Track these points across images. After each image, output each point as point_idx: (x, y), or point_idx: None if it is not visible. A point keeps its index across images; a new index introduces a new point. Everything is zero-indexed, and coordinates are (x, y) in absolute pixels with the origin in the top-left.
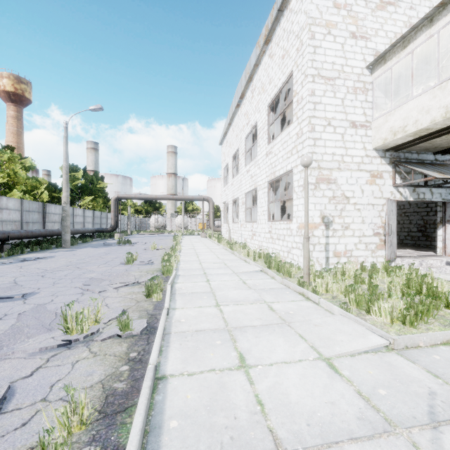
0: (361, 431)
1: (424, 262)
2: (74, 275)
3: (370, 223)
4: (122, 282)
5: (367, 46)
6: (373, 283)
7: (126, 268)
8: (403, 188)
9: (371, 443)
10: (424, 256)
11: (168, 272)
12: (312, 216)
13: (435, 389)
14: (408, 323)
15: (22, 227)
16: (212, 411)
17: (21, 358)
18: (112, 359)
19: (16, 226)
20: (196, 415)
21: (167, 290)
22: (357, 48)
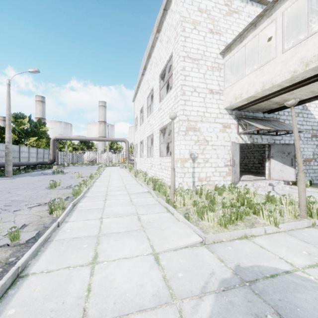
0: (149, 304)
1: (255, 184)
2: (2, 198)
3: (223, 158)
4: (38, 202)
5: (220, 39)
6: (216, 198)
7: (48, 192)
8: (243, 135)
9: (151, 312)
10: (257, 180)
11: (77, 194)
12: (183, 154)
13: (216, 270)
14: (223, 225)
15: None
16: (48, 299)
17: None
18: None
19: None
20: (33, 303)
21: (67, 208)
22: (214, 40)
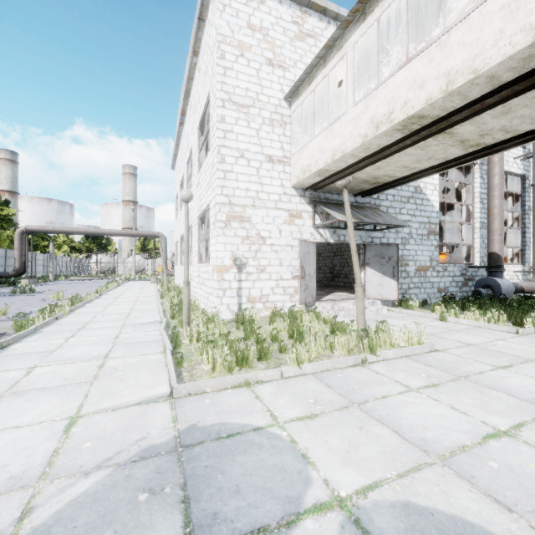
0: None
1: (336, 305)
2: None
3: (289, 265)
4: None
5: (285, 76)
6: (255, 329)
7: None
8: (323, 229)
9: None
10: (344, 300)
11: (23, 329)
12: (222, 258)
13: (153, 434)
14: (228, 369)
15: None
16: None
17: None
18: None
19: None
20: None
21: None
22: (274, 77)
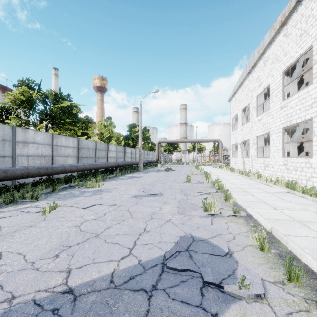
0: None
1: None
2: (167, 186)
3: None
4: (199, 192)
5: None
6: None
7: (190, 184)
8: None
9: None
10: None
11: (222, 188)
12: None
13: None
14: None
15: (117, 160)
16: None
17: (199, 218)
18: (243, 224)
19: (115, 159)
20: (316, 250)
21: (236, 197)
22: None
